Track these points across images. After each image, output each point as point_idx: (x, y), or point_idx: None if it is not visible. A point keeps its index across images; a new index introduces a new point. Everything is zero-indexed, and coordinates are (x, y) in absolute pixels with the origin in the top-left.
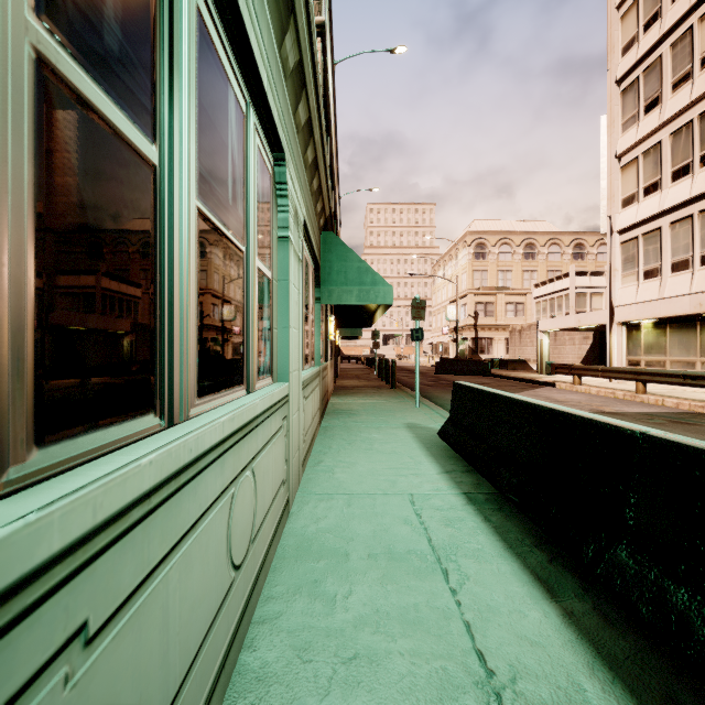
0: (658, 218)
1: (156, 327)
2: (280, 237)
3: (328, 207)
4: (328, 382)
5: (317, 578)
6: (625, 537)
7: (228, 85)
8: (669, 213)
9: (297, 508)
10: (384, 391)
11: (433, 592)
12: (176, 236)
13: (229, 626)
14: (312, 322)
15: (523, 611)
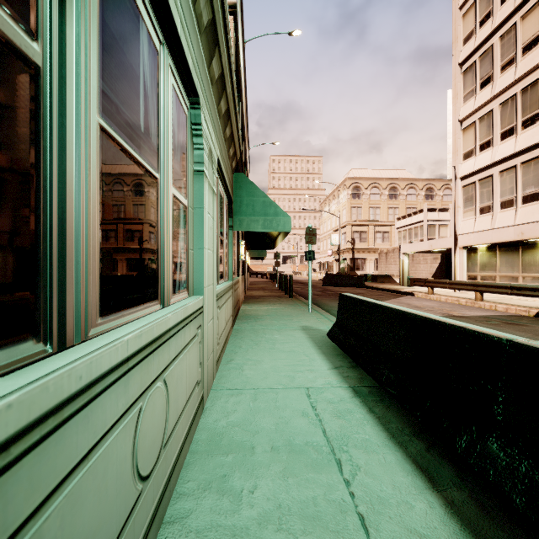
0: (490, 168)
1: (39, 244)
2: (195, 171)
3: (239, 153)
4: (240, 293)
5: (226, 473)
6: (494, 430)
7: (139, 18)
8: (498, 164)
9: (211, 403)
10: (284, 300)
11: (329, 484)
12: (70, 149)
13: None
14: (226, 245)
15: (410, 502)
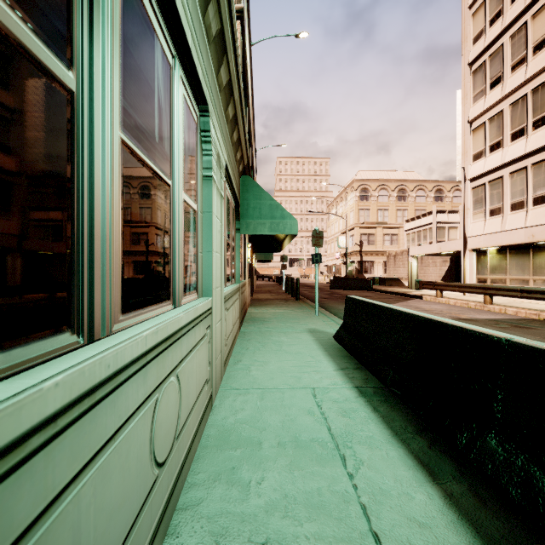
0: (500, 169)
1: (74, 248)
2: (204, 176)
3: (246, 156)
4: (246, 296)
5: (235, 466)
6: (493, 427)
7: (154, 36)
8: (509, 165)
9: (219, 401)
10: (291, 303)
11: (333, 476)
12: (98, 162)
13: (152, 519)
14: (233, 248)
15: (411, 494)
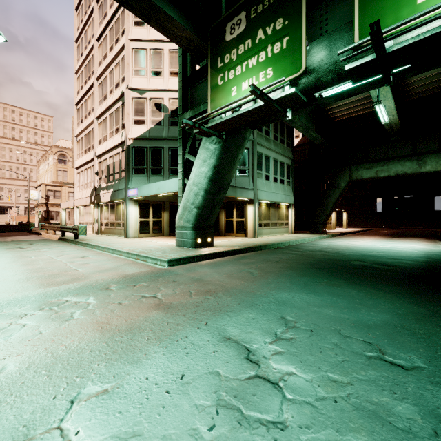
0: (83, 166)
1: None
2: None
3: None
4: None
5: None
6: None
7: None
8: (84, 165)
9: None
10: None
11: None
12: None
13: None
14: None
15: None
